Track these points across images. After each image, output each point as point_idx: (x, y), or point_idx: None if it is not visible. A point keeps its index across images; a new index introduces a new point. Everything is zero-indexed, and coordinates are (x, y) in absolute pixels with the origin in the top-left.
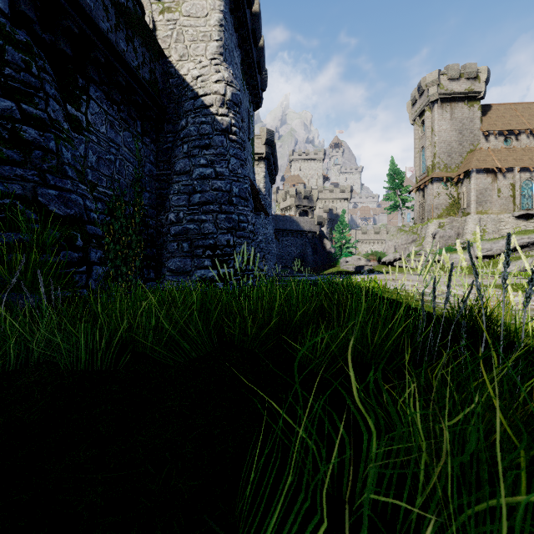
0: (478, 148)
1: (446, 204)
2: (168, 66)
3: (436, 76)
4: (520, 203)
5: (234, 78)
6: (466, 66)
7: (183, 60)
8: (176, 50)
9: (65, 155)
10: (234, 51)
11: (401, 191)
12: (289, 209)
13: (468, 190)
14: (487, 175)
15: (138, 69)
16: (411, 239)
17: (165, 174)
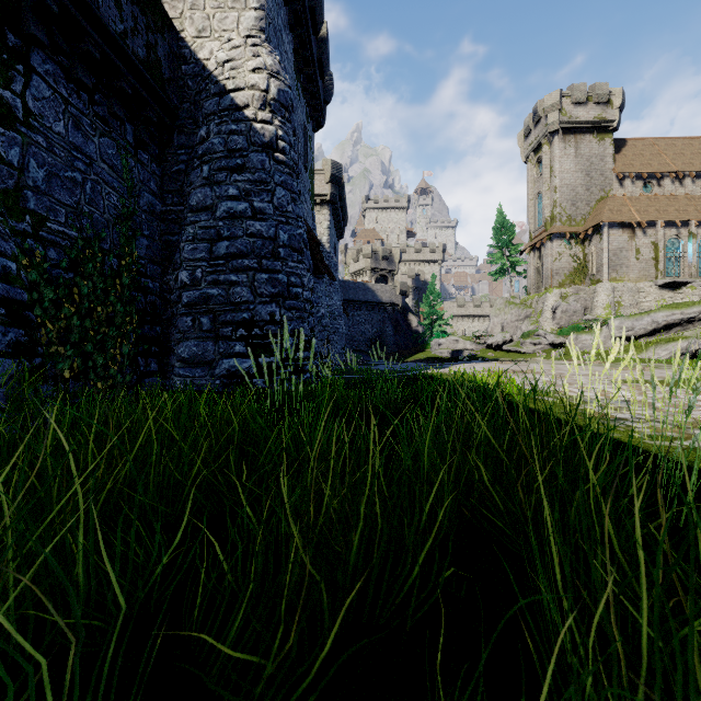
0: (611, 196)
1: (570, 269)
2: (179, 45)
3: (557, 98)
4: (664, 267)
5: (283, 69)
6: (596, 86)
7: (202, 37)
8: (192, 21)
9: None
10: (283, 32)
11: (510, 251)
12: (362, 273)
13: (598, 250)
14: (623, 231)
15: (125, 38)
16: (524, 314)
17: (175, 212)
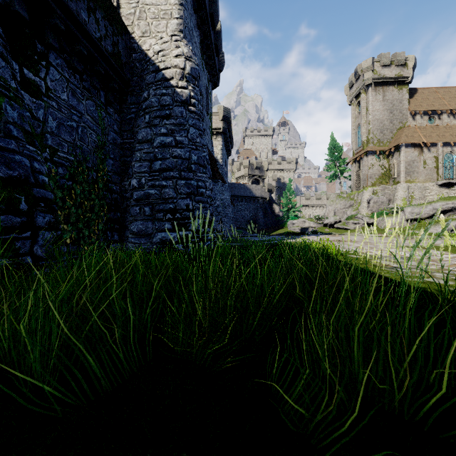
0: (406, 126)
1: (379, 174)
2: (131, 41)
3: (371, 63)
4: (442, 173)
5: (193, 54)
6: (396, 54)
7: (145, 36)
8: (139, 27)
9: (10, 114)
10: (194, 30)
11: (340, 163)
12: (243, 178)
13: (398, 162)
14: (414, 149)
15: (101, 41)
16: (349, 204)
17: (128, 143)
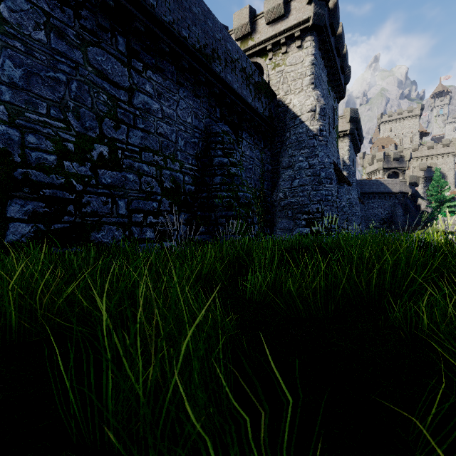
0: None
1: None
2: (277, 101)
3: None
4: None
5: (322, 96)
6: None
7: (287, 94)
8: (282, 89)
9: (243, 176)
10: (322, 73)
11: None
12: (375, 172)
13: None
14: None
15: (263, 113)
16: None
17: (276, 169)
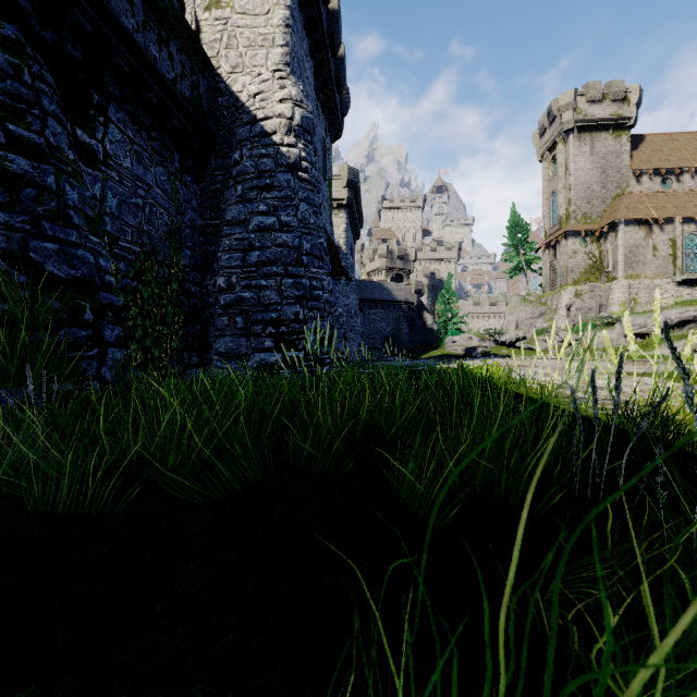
0: (627, 193)
1: (585, 266)
2: (216, 80)
3: (572, 97)
4: (682, 264)
5: (305, 97)
6: (612, 84)
7: (236, 72)
8: (227, 59)
9: (69, 195)
10: (305, 61)
11: (525, 249)
12: (377, 272)
13: (614, 248)
14: (639, 228)
15: (176, 83)
16: (539, 311)
17: (212, 225)
